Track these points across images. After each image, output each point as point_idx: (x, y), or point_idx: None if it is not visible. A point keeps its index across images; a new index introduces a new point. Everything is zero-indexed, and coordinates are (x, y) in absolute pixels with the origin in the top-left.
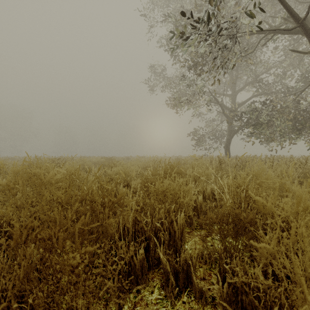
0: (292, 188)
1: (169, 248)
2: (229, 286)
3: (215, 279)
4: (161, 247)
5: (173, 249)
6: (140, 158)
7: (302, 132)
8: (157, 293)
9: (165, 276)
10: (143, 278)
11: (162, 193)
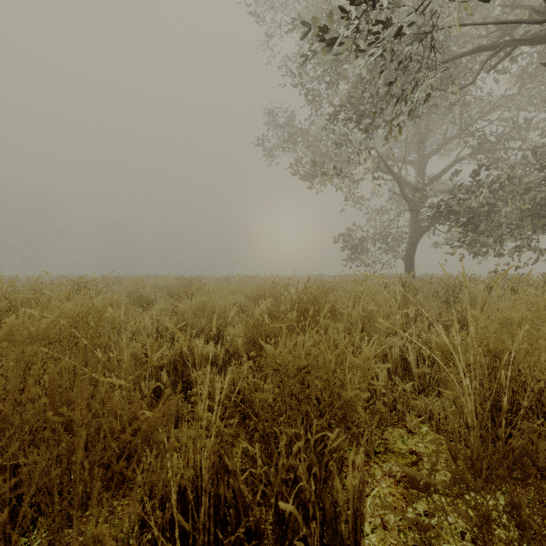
0: None
1: None
2: None
3: None
4: None
5: None
6: (248, 278)
7: None
8: None
9: None
10: None
11: (294, 374)
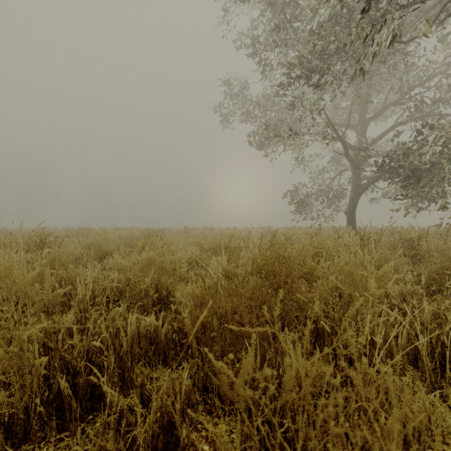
0: None
1: None
2: None
3: None
4: None
5: None
6: (206, 230)
7: None
8: None
9: None
10: None
11: None
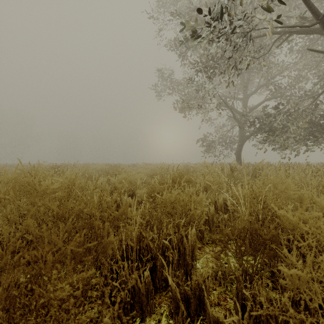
0: (317, 199)
1: (178, 268)
2: (249, 315)
3: (231, 304)
4: (169, 267)
5: (183, 269)
6: (146, 165)
7: (319, 138)
8: (164, 322)
9: (175, 303)
10: (148, 304)
11: (170, 204)
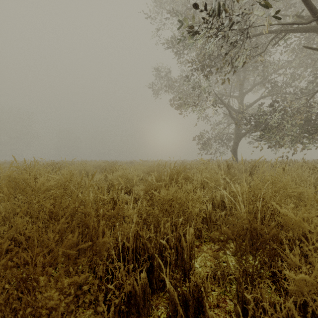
0: None
1: (176, 268)
2: None
3: (231, 306)
4: (166, 267)
5: (180, 269)
6: (143, 162)
7: (314, 135)
8: None
9: (172, 306)
10: (145, 307)
11: (167, 202)
